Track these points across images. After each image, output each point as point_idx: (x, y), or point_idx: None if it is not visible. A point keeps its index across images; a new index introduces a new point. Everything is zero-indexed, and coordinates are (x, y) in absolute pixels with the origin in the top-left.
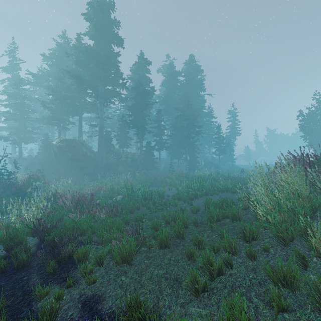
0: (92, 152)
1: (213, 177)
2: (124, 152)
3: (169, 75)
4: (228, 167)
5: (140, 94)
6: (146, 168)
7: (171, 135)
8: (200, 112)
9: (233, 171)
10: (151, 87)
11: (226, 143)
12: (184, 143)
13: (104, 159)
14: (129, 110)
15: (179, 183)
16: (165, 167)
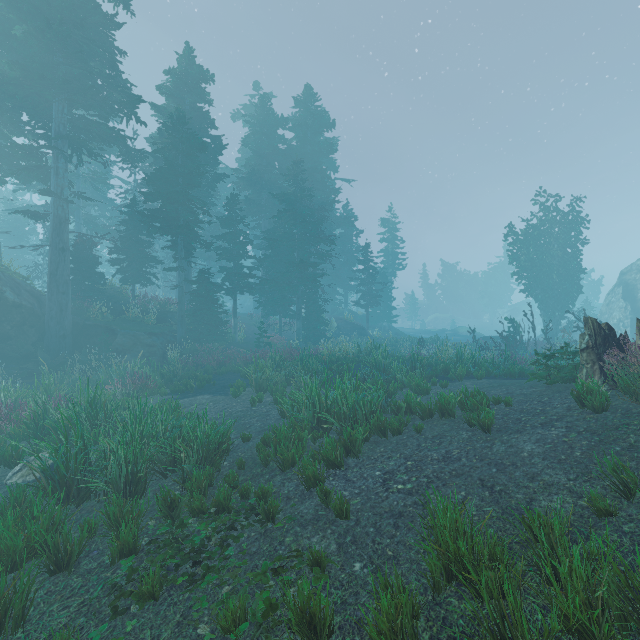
0: (26, 292)
1: (377, 361)
2: (138, 296)
3: (259, 123)
4: (384, 333)
5: (179, 142)
6: (197, 337)
7: (264, 258)
8: (328, 211)
9: (397, 341)
10: (214, 136)
11: (381, 283)
12: (294, 277)
13: (68, 313)
14: (147, 181)
15: (283, 380)
16: (250, 334)
